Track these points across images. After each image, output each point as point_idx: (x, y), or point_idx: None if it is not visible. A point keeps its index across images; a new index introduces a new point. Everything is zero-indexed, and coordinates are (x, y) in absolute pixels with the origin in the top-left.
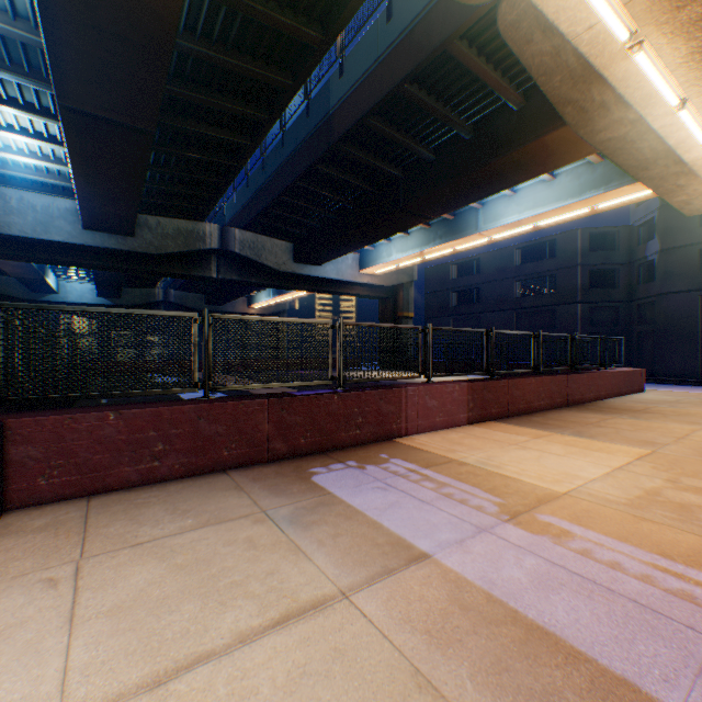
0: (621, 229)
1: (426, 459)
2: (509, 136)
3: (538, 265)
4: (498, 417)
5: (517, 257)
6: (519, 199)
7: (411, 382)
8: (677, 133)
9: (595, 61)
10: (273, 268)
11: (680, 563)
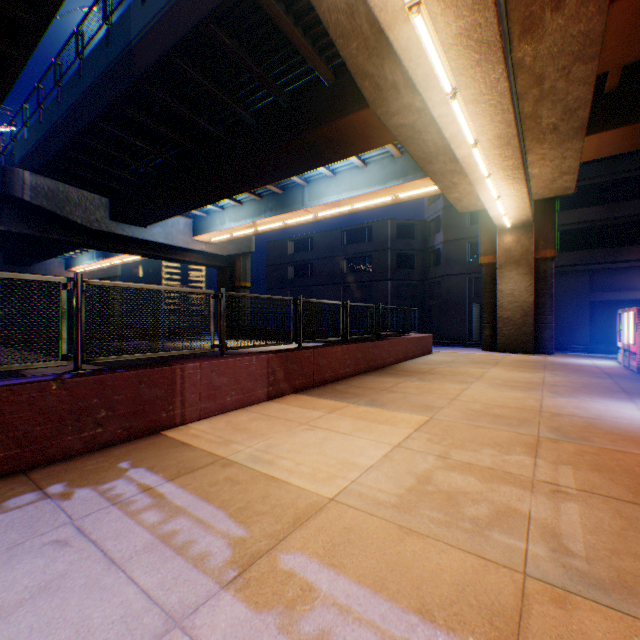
0: (419, 223)
1: (183, 462)
2: (322, 110)
3: (359, 247)
4: (304, 388)
5: (344, 238)
6: (338, 181)
7: (241, 351)
8: (451, 126)
9: (380, 16)
10: (82, 224)
11: (442, 627)
